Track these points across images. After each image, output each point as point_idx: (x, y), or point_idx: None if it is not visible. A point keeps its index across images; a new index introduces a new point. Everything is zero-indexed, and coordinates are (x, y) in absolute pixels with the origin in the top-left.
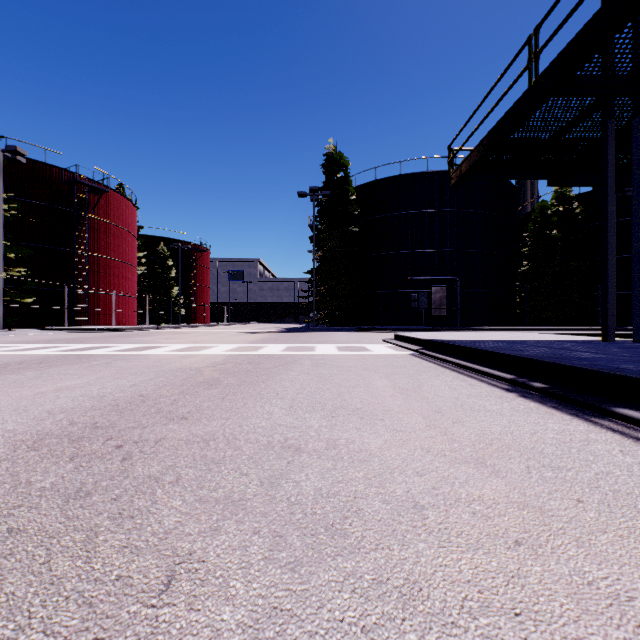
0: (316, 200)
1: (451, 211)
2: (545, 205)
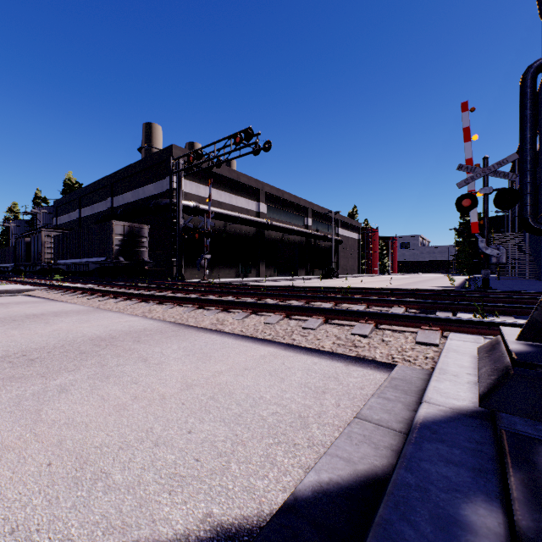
0: (456, 230)
1: None
2: None
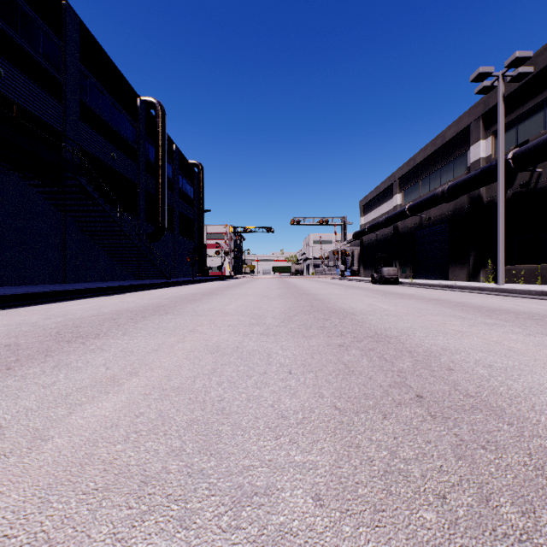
0: None
1: None
2: None
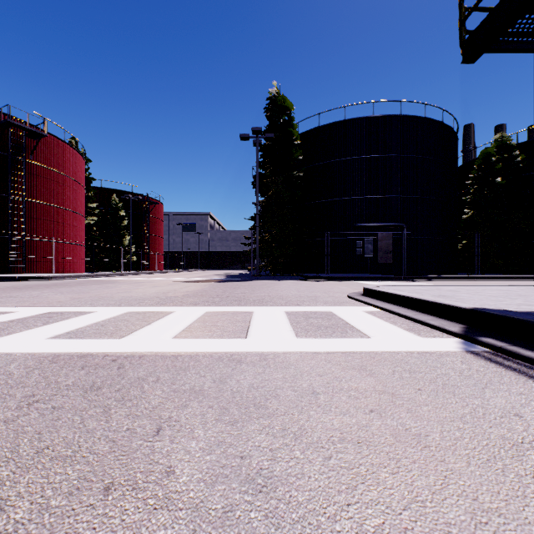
0: (259, 144)
1: (397, 156)
2: (490, 152)
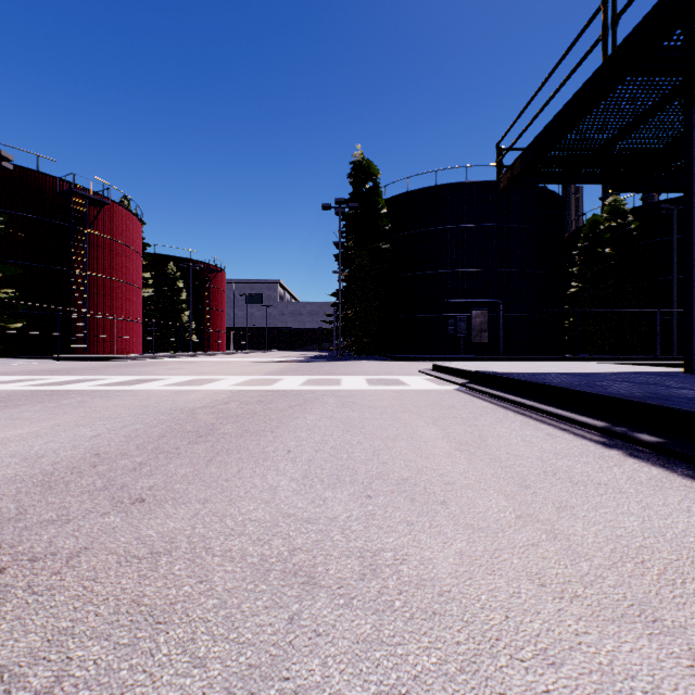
0: (342, 213)
1: (493, 226)
2: (597, 220)
